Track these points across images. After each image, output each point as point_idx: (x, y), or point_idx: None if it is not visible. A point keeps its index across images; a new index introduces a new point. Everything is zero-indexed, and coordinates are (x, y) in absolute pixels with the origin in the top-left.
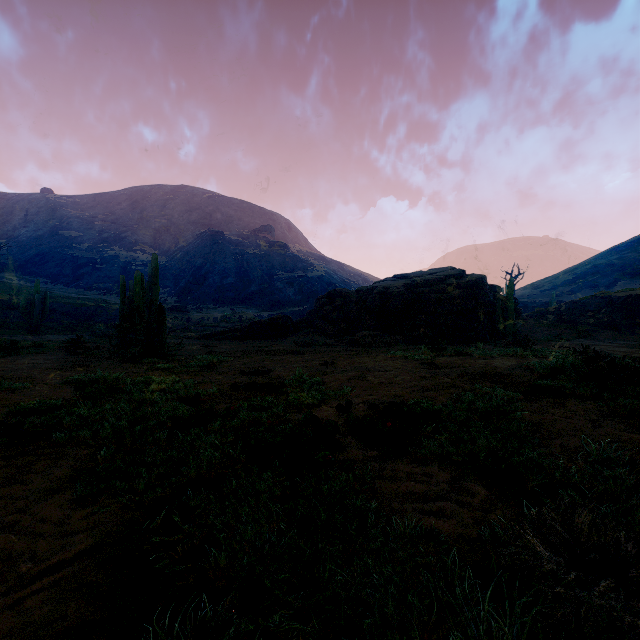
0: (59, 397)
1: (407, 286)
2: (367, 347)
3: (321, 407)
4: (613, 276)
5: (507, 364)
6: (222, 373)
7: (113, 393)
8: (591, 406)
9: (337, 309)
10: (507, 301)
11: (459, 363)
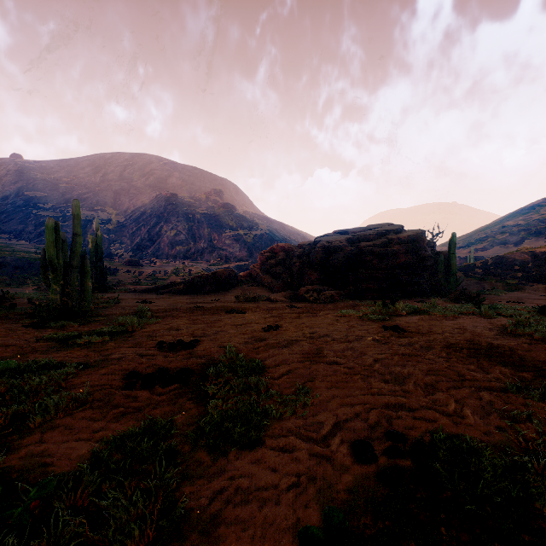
0: None
1: (349, 240)
2: (312, 302)
3: (260, 452)
4: (520, 235)
5: (485, 328)
6: (133, 345)
7: None
8: None
9: (280, 263)
10: (449, 255)
11: (427, 326)
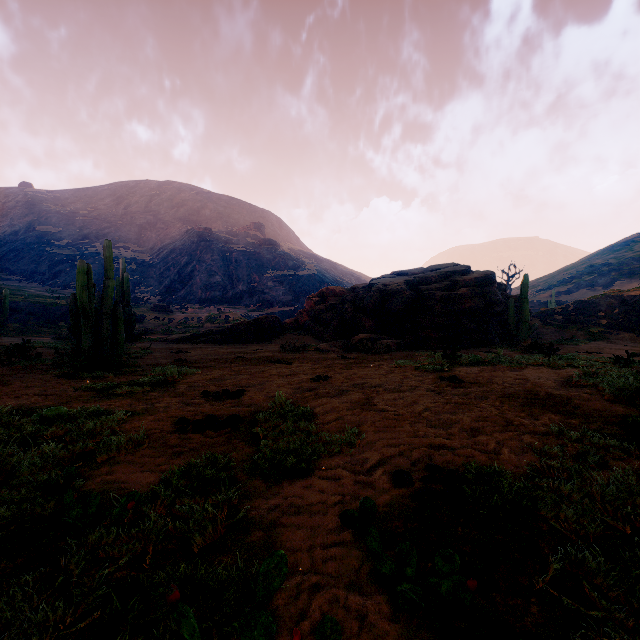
0: None
1: (408, 283)
2: (366, 353)
3: (310, 479)
4: (610, 276)
5: (549, 378)
6: (177, 395)
7: None
8: None
9: (330, 309)
10: (521, 300)
11: (487, 377)
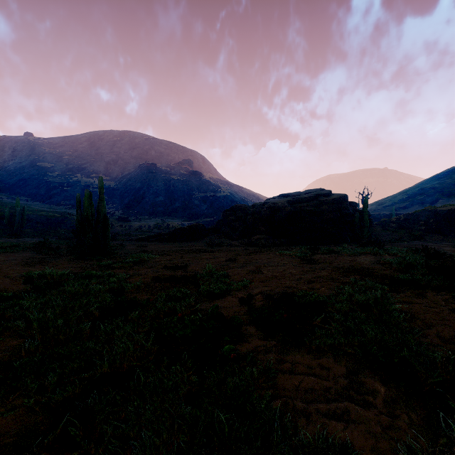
0: (14, 288)
1: (289, 202)
2: (260, 247)
3: (226, 297)
4: (435, 196)
5: (368, 260)
6: (149, 268)
7: (57, 285)
8: (447, 296)
9: (238, 219)
10: (363, 213)
11: (331, 259)
